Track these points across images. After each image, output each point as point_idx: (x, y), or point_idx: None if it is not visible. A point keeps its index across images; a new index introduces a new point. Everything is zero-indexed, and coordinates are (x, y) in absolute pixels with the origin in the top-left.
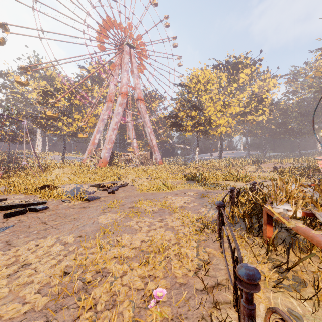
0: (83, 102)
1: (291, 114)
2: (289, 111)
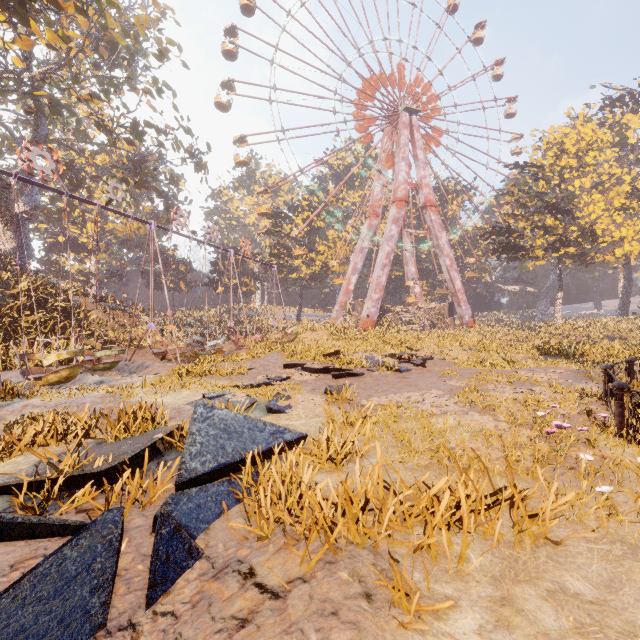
0: (328, 222)
1: None
2: None
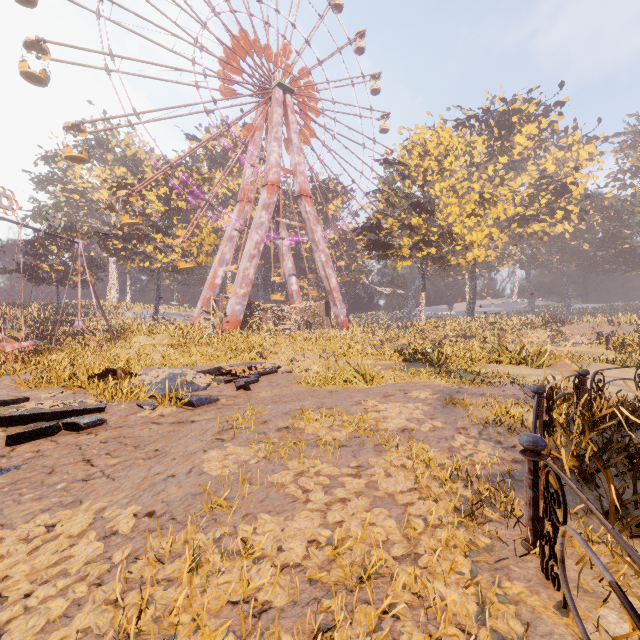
0: (193, 205)
1: (630, 218)
2: (624, 212)
